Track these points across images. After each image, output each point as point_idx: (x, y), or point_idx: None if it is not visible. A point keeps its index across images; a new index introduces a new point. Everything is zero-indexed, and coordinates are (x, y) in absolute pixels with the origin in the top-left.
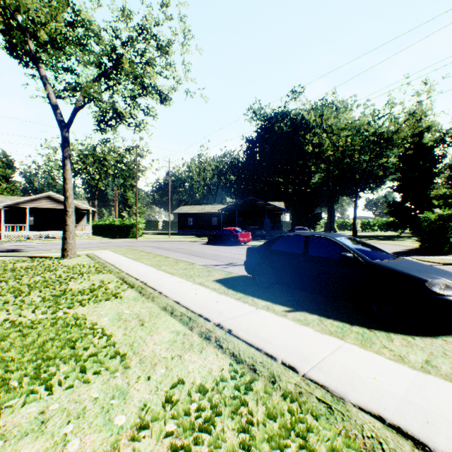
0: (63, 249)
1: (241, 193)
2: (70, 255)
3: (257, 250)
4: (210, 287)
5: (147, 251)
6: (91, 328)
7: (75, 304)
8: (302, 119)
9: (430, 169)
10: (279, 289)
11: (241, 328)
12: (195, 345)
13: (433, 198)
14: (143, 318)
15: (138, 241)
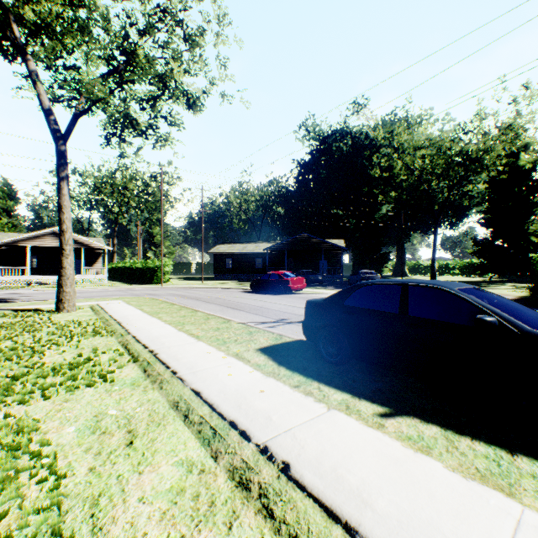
0: (57, 300)
1: (291, 228)
2: (67, 307)
3: (322, 305)
4: (251, 361)
5: (170, 302)
6: (34, 455)
7: (37, 393)
8: (366, 138)
9: (528, 197)
10: (357, 366)
11: (306, 458)
12: (220, 505)
13: (532, 235)
14: (135, 426)
15: (163, 287)
